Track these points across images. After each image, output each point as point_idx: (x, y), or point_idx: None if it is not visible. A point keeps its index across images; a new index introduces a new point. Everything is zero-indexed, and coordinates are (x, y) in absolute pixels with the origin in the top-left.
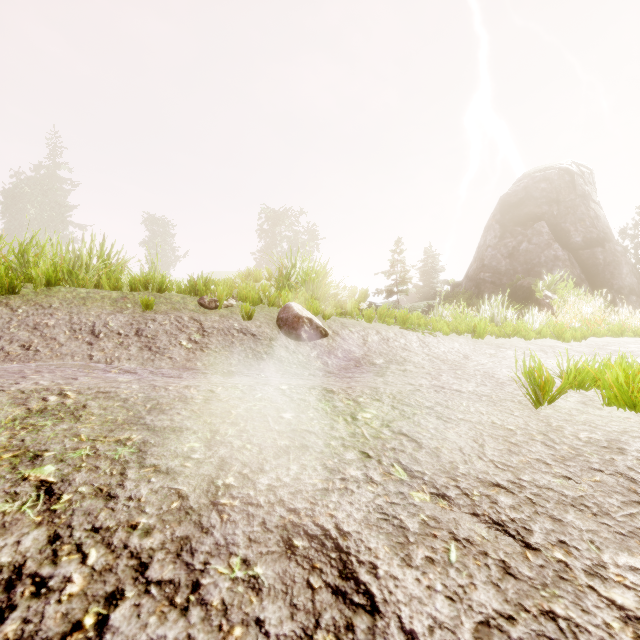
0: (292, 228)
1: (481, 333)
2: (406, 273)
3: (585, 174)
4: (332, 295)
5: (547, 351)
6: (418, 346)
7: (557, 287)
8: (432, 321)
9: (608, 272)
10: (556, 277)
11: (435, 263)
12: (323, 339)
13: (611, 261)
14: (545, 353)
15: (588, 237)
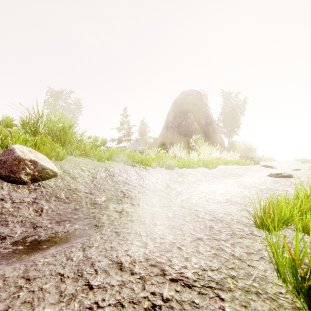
0: (67, 102)
1: (173, 166)
2: (130, 129)
3: (205, 95)
4: (78, 141)
5: (206, 176)
6: (136, 179)
7: (198, 141)
8: (145, 159)
9: (213, 136)
10: (197, 137)
11: (146, 128)
12: (51, 179)
13: (214, 132)
14: (205, 177)
15: (206, 121)
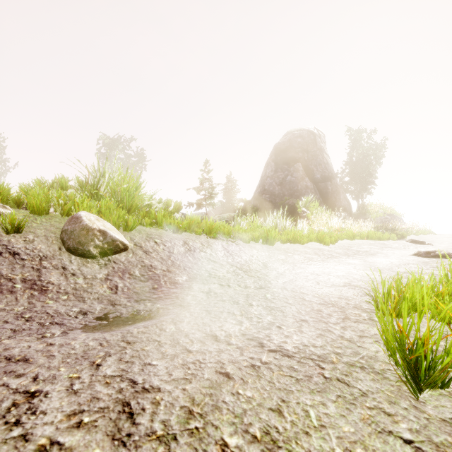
0: (125, 152)
1: (272, 240)
2: (213, 189)
3: (321, 136)
4: (146, 206)
5: (319, 254)
6: (223, 256)
7: (309, 205)
8: (234, 230)
9: (333, 197)
10: (309, 199)
11: (234, 186)
12: (121, 253)
13: (335, 191)
14: (319, 256)
15: (323, 175)
